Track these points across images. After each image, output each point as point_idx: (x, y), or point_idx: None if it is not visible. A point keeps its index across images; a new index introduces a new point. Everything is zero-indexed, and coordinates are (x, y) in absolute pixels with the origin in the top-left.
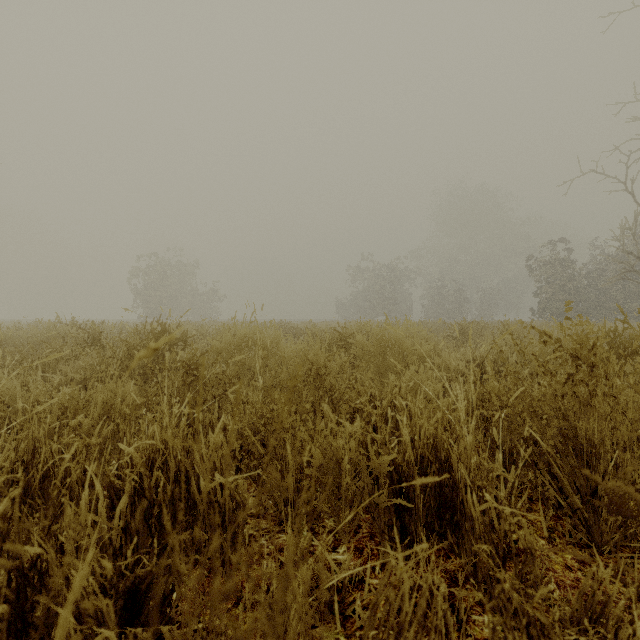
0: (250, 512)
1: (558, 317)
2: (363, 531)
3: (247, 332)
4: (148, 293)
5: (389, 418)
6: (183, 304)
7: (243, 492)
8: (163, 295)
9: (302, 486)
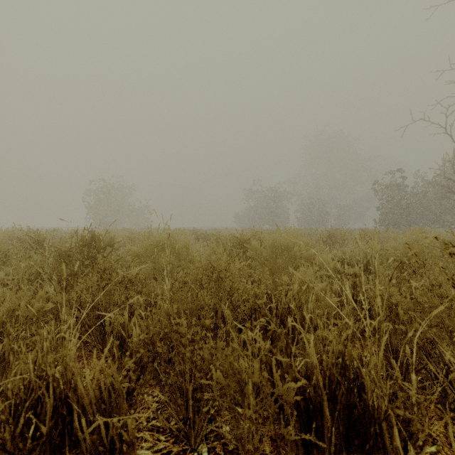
0: (151, 424)
1: (393, 225)
2: (266, 450)
3: (161, 239)
4: (97, 208)
5: (290, 328)
6: (123, 216)
7: (131, 432)
8: (108, 209)
9: (202, 406)
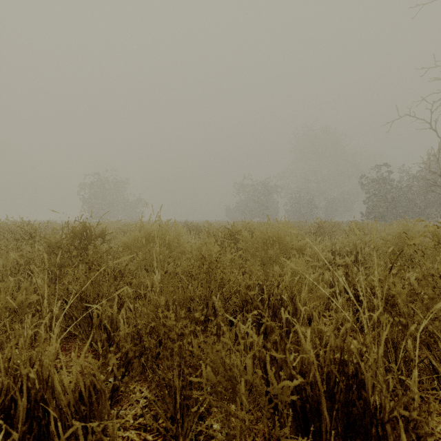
0: (138, 422)
1: (380, 218)
2: None
3: (153, 230)
4: (92, 201)
5: (284, 320)
6: (118, 209)
7: (112, 437)
8: (103, 202)
9: (191, 404)
